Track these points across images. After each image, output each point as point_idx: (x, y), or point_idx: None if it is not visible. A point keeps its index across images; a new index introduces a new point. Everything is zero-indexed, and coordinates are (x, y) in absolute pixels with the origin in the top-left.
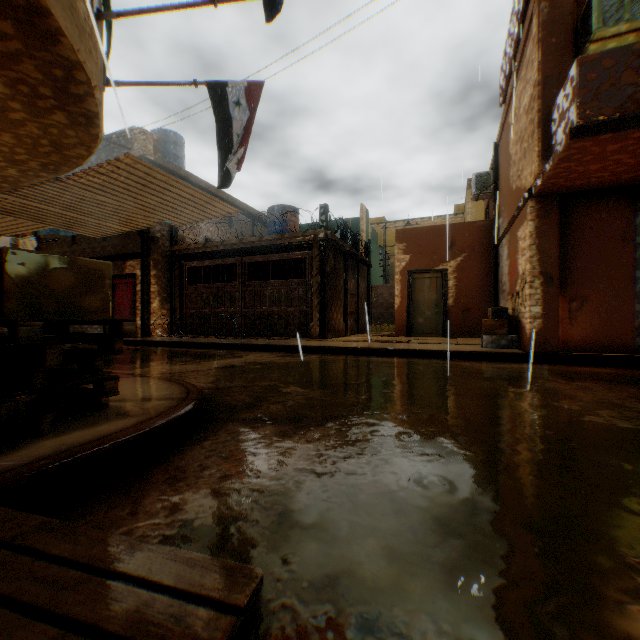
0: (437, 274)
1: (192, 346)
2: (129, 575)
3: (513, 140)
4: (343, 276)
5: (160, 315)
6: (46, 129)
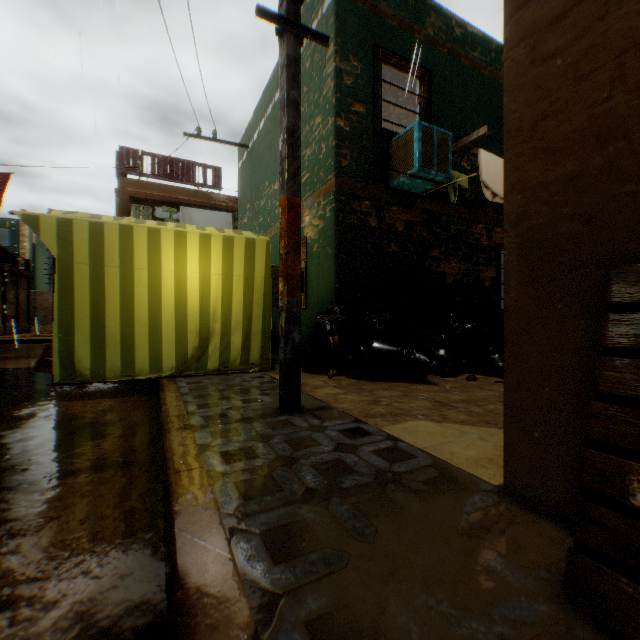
0: None
1: None
2: None
3: None
4: (4, 289)
5: None
6: None
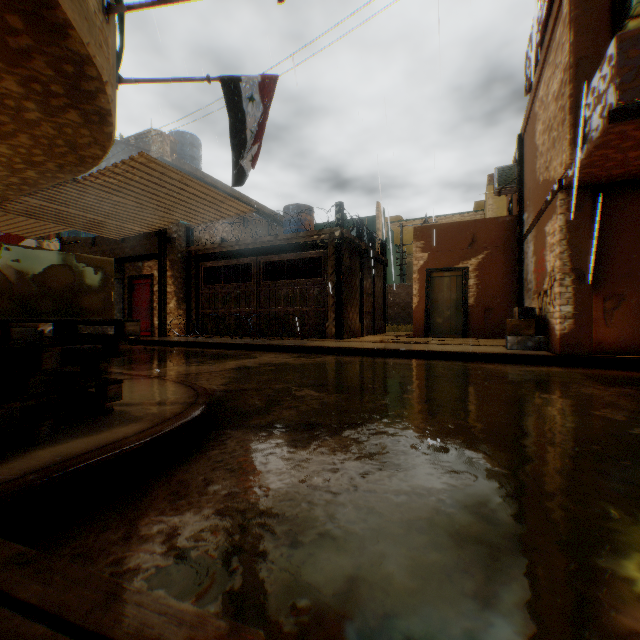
0: (457, 272)
1: (207, 346)
2: (102, 633)
3: (540, 130)
4: (359, 275)
5: (177, 315)
6: (61, 129)
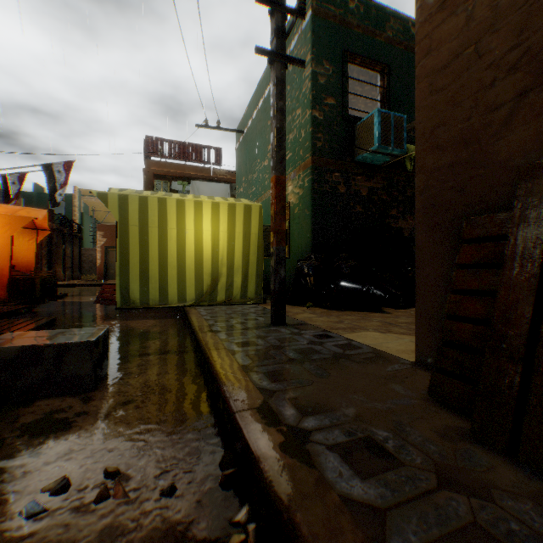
0: None
1: None
2: None
3: None
4: (64, 247)
5: None
6: None
